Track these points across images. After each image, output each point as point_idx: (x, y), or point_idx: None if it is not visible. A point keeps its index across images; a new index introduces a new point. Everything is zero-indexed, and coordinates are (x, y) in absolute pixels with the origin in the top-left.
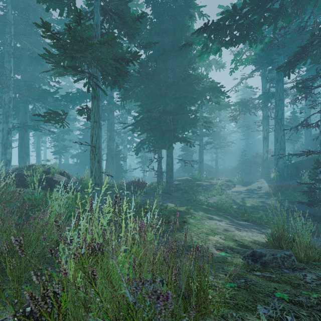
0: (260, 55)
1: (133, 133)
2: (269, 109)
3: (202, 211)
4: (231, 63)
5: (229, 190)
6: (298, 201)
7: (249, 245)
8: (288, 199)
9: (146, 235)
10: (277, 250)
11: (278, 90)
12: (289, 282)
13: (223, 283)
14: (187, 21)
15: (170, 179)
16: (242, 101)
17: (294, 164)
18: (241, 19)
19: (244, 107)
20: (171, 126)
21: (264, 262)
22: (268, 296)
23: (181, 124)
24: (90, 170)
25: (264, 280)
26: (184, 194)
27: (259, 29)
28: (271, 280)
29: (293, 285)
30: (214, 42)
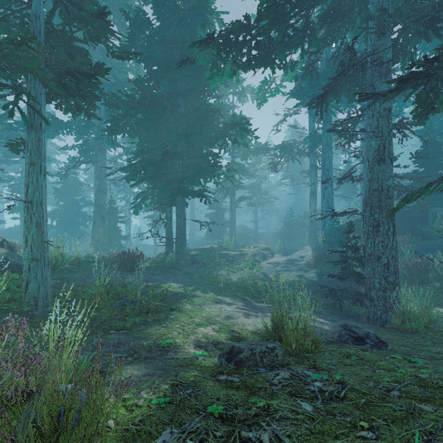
0: (301, 86)
1: (129, 182)
2: (317, 156)
3: (215, 292)
4: (258, 93)
5: (265, 262)
6: (328, 275)
7: (246, 336)
8: (329, 271)
9: (16, 341)
10: (264, 342)
11: (325, 132)
12: (252, 386)
13: (152, 399)
14: (199, 30)
15: (182, 249)
16: (283, 144)
17: (342, 226)
18: (258, 34)
19: (286, 152)
20: (179, 174)
21: (239, 361)
22: (196, 412)
23: (193, 171)
24: (23, 238)
25: (222, 386)
26: (202, 268)
27: (282, 51)
28: (231, 385)
29: (253, 390)
30: (226, 62)
